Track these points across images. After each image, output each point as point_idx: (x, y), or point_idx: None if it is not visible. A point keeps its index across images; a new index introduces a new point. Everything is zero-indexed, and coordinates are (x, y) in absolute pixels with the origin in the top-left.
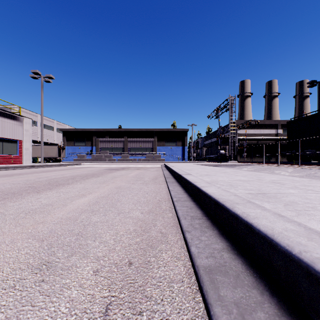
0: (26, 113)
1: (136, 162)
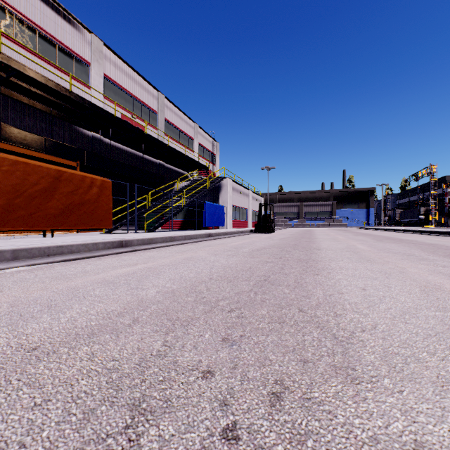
0: None
1: (317, 227)
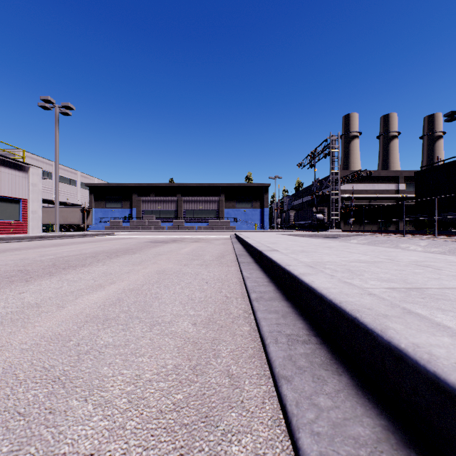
0: (37, 160)
1: (195, 231)
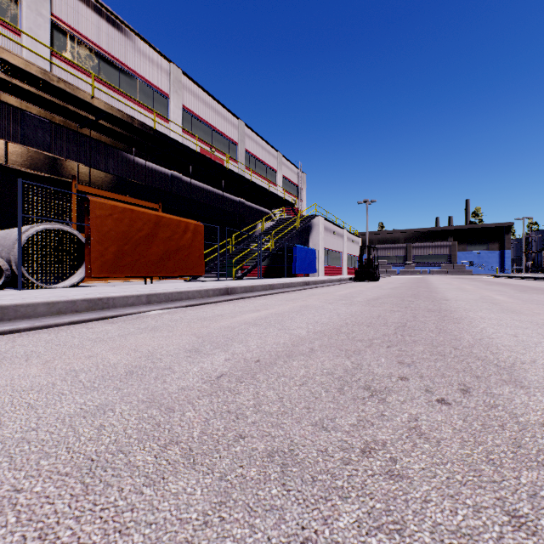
0: None
1: (430, 275)
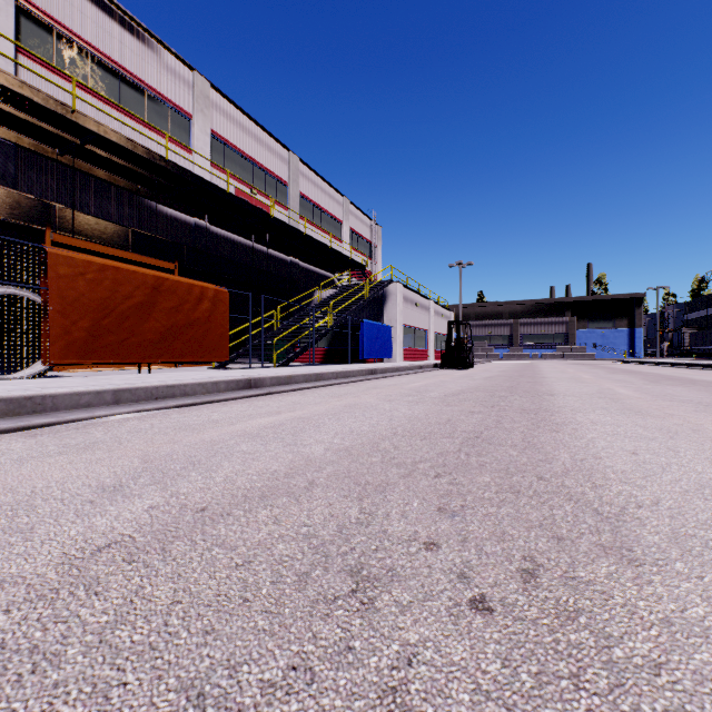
0: None
1: (542, 360)
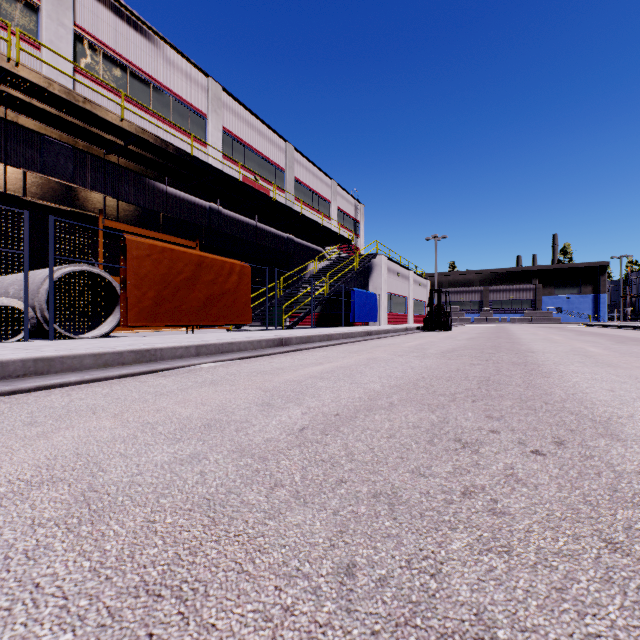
0: None
1: (511, 323)
